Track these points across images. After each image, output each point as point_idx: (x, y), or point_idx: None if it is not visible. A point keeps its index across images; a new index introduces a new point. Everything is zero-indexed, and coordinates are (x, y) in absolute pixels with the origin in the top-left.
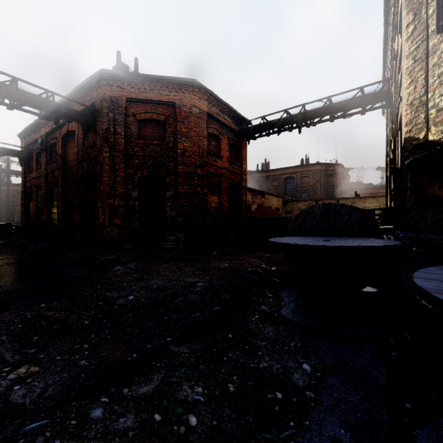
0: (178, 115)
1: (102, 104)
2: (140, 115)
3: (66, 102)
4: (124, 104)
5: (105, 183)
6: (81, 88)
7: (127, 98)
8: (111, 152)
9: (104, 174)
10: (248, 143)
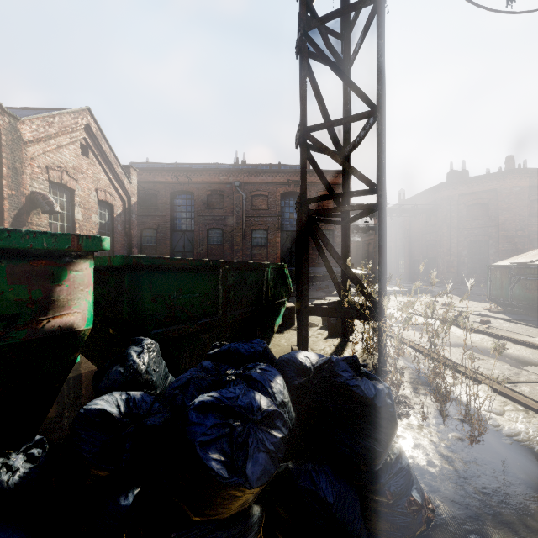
0: (499, 197)
1: (442, 201)
2: (468, 203)
3: (413, 199)
4: (457, 199)
5: (444, 248)
6: (426, 192)
7: (459, 194)
8: (448, 229)
9: (443, 242)
10: None
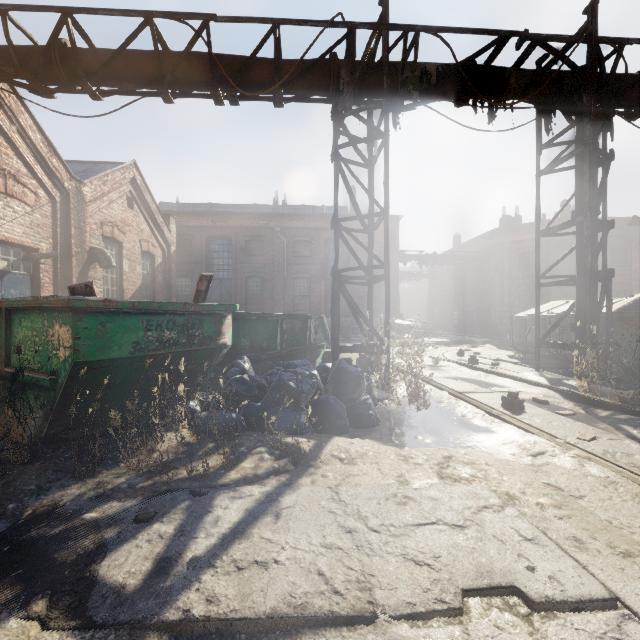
0: (550, 245)
1: (494, 248)
2: (520, 250)
3: (466, 244)
4: (509, 246)
5: (496, 297)
6: (479, 238)
7: (511, 242)
8: (500, 278)
9: (495, 291)
10: (639, 243)
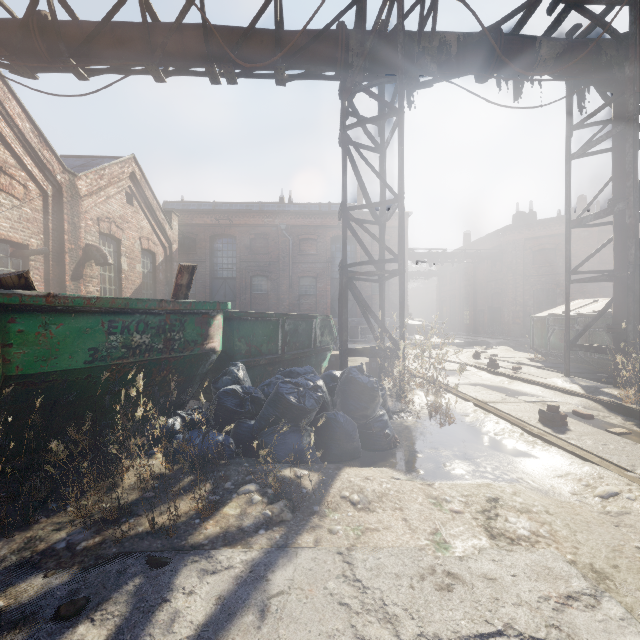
0: None
1: (507, 246)
2: (534, 248)
3: (478, 242)
4: (523, 243)
5: (509, 297)
6: (491, 235)
7: (525, 239)
8: (513, 276)
9: (508, 290)
10: None
